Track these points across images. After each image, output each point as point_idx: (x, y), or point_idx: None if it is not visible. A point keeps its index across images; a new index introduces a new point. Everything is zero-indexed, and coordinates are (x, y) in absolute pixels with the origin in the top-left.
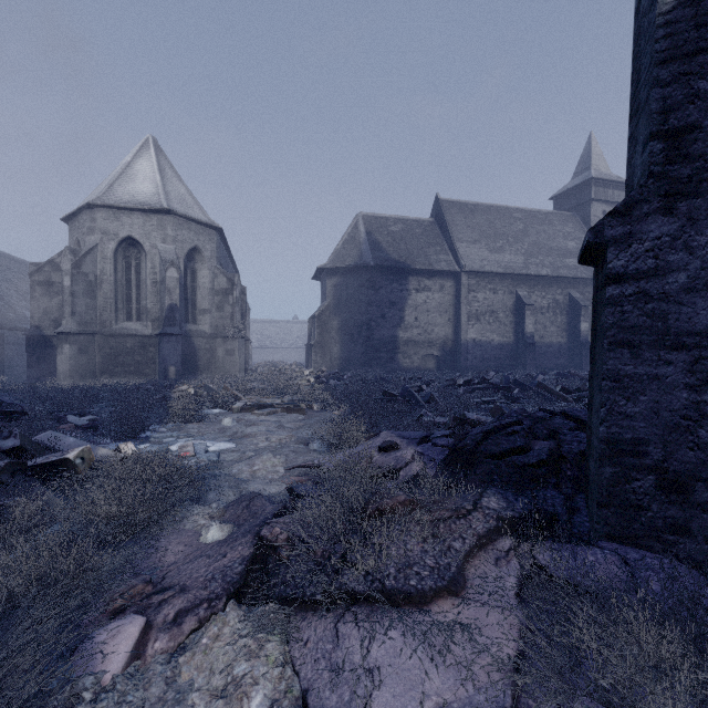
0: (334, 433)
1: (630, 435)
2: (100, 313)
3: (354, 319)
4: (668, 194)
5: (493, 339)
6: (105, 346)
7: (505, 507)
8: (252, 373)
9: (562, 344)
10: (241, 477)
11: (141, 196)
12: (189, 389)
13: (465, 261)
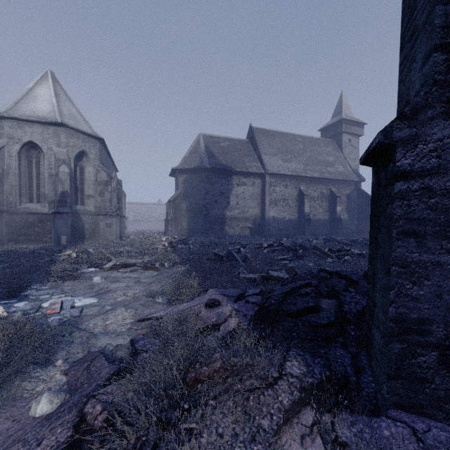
0: (175, 288)
1: (415, 315)
2: (6, 197)
3: (197, 203)
4: (449, 100)
5: (285, 216)
6: (11, 221)
7: (305, 372)
8: (126, 239)
9: (326, 220)
10: (95, 331)
11: (40, 112)
12: (72, 254)
13: (268, 167)
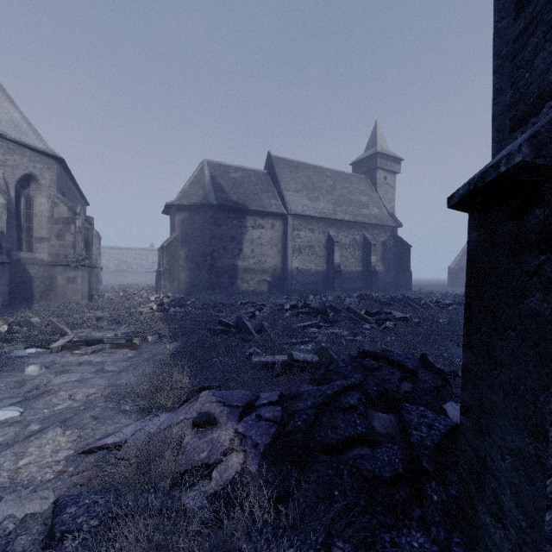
0: (152, 386)
1: None
2: None
3: (200, 249)
4: None
5: (312, 267)
6: None
7: None
8: (99, 298)
9: (359, 272)
10: None
11: None
12: (1, 326)
13: (290, 206)
